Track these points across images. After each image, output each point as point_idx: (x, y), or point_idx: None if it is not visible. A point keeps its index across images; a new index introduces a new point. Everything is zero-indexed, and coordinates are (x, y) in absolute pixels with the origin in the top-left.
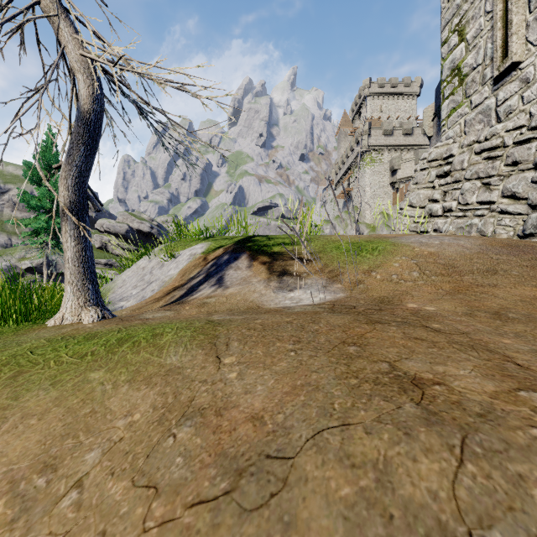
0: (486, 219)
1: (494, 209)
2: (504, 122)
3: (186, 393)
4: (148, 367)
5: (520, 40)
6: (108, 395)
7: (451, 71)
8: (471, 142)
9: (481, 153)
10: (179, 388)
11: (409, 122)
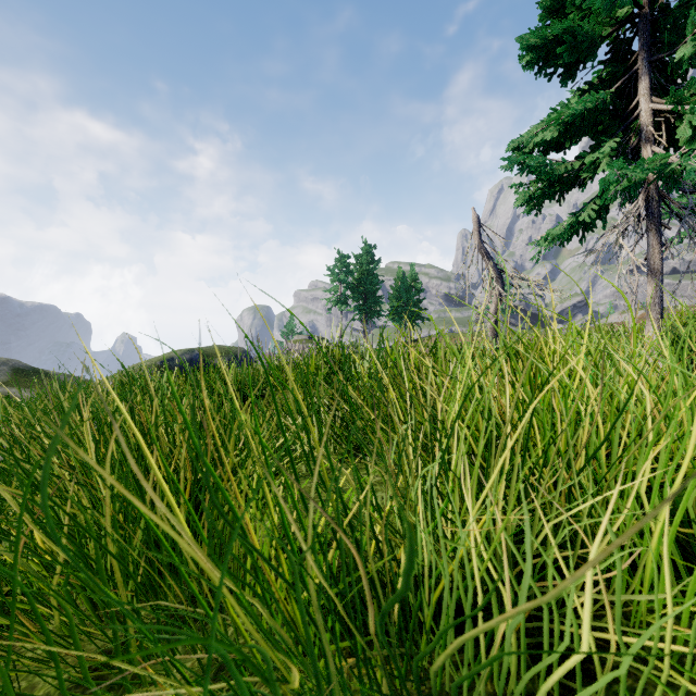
0: None
1: None
2: None
3: None
4: None
5: None
6: None
7: None
8: None
9: None
10: None
11: None
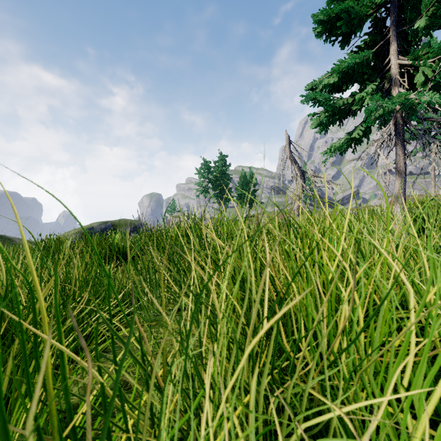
0: None
1: None
2: None
3: None
4: None
5: None
6: None
7: None
8: None
9: None
10: None
11: None
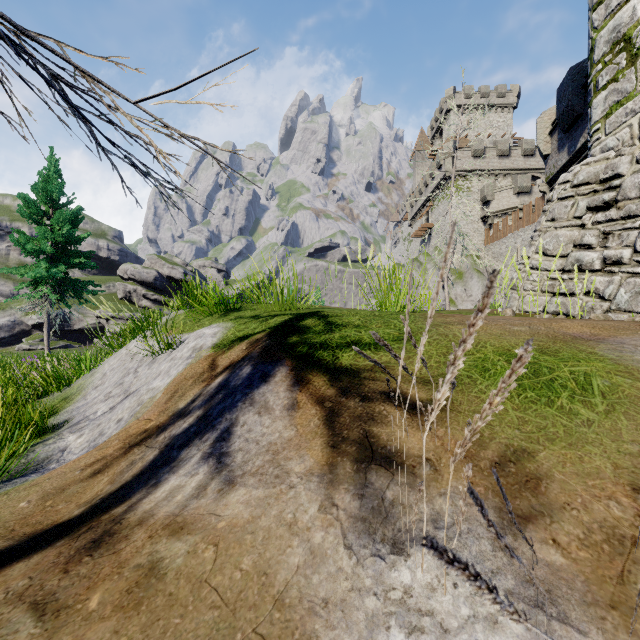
0: None
1: None
2: None
3: None
4: None
5: None
6: None
7: (613, 45)
8: None
9: None
10: None
11: (505, 140)
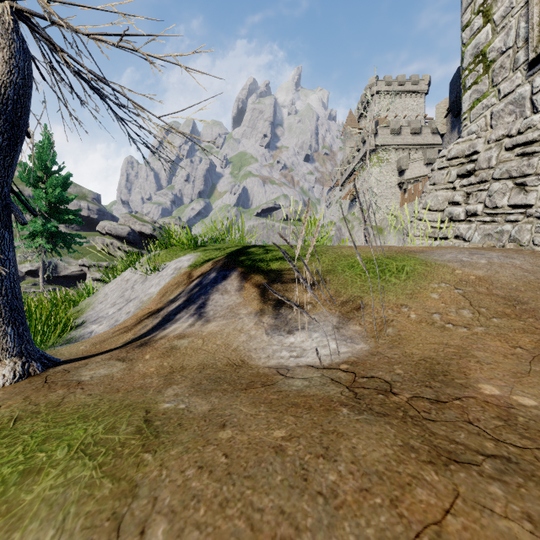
0: (521, 225)
1: (531, 213)
2: None
3: None
4: None
5: None
6: None
7: (475, 58)
8: (499, 136)
9: (513, 149)
10: None
11: (417, 120)
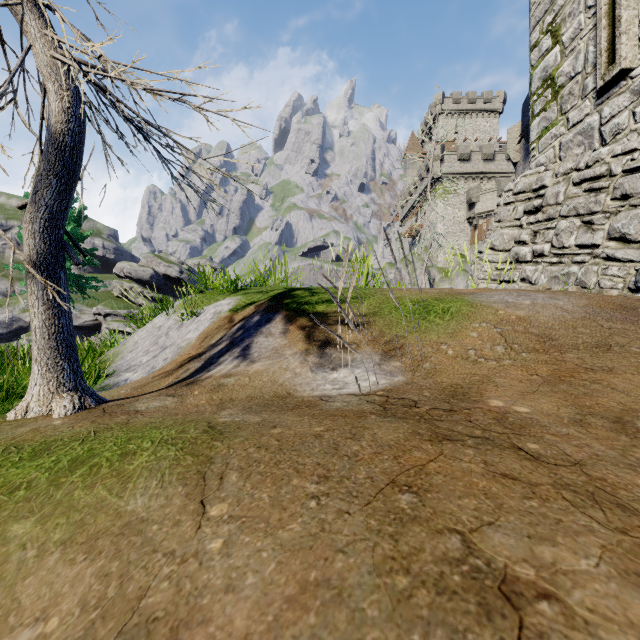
0: (587, 267)
1: (598, 254)
2: (611, 144)
3: (139, 577)
4: (98, 517)
5: (631, 41)
6: (26, 571)
7: (543, 82)
8: (568, 169)
9: (580, 184)
10: (130, 566)
11: (489, 145)
